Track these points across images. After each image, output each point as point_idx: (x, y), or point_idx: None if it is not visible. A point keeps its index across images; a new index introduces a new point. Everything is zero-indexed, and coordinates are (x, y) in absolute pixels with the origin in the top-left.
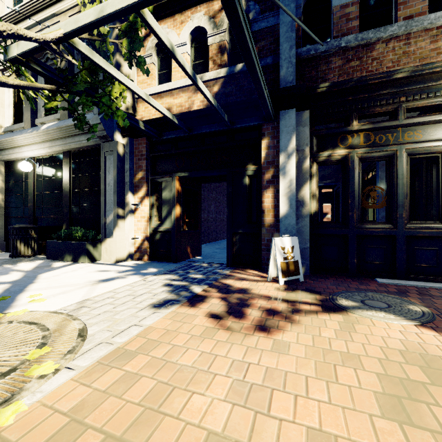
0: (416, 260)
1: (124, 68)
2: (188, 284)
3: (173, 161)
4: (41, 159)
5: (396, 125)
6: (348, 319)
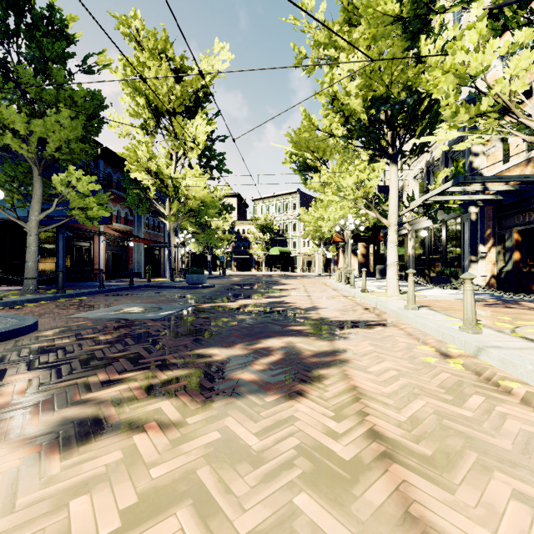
0: None
1: (475, 163)
2: (489, 299)
3: (513, 218)
4: (431, 227)
5: None
6: None
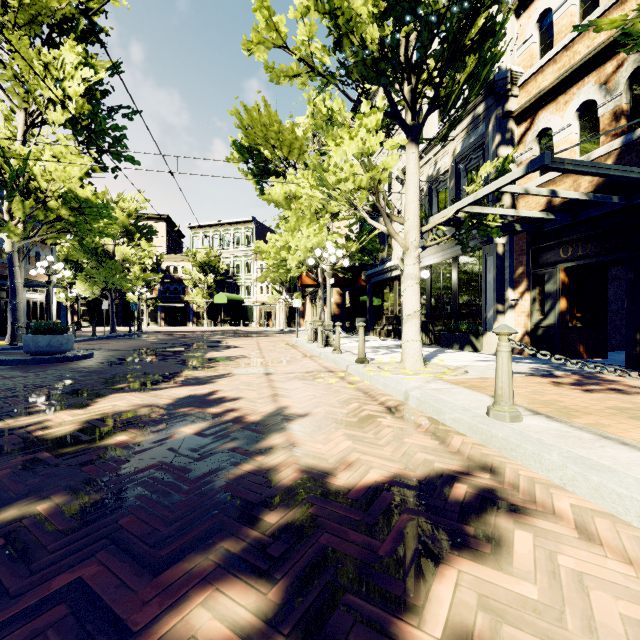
0: None
1: None
2: (553, 370)
3: (557, 251)
4: (435, 266)
5: None
6: None
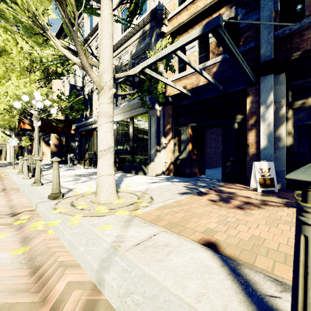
0: None
1: (160, 68)
2: (197, 187)
3: (187, 117)
4: (119, 122)
5: None
6: None
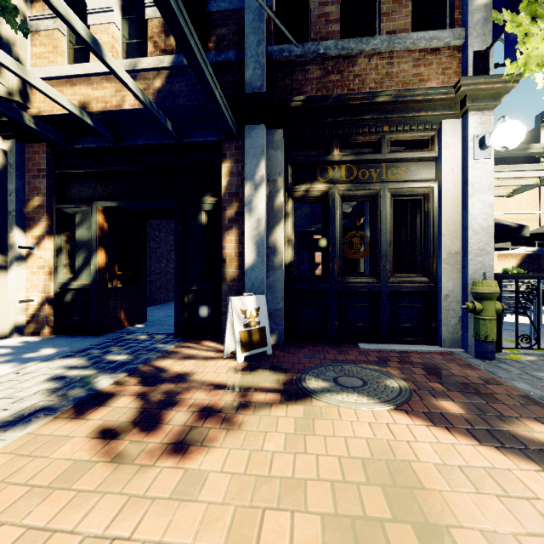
0: (399, 319)
1: (4, 26)
2: (93, 374)
3: (94, 183)
4: None
5: (380, 159)
6: (311, 411)
